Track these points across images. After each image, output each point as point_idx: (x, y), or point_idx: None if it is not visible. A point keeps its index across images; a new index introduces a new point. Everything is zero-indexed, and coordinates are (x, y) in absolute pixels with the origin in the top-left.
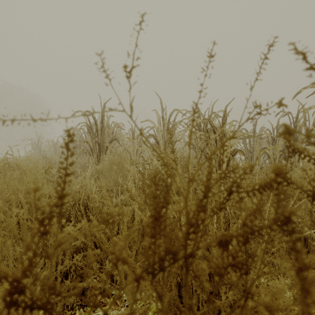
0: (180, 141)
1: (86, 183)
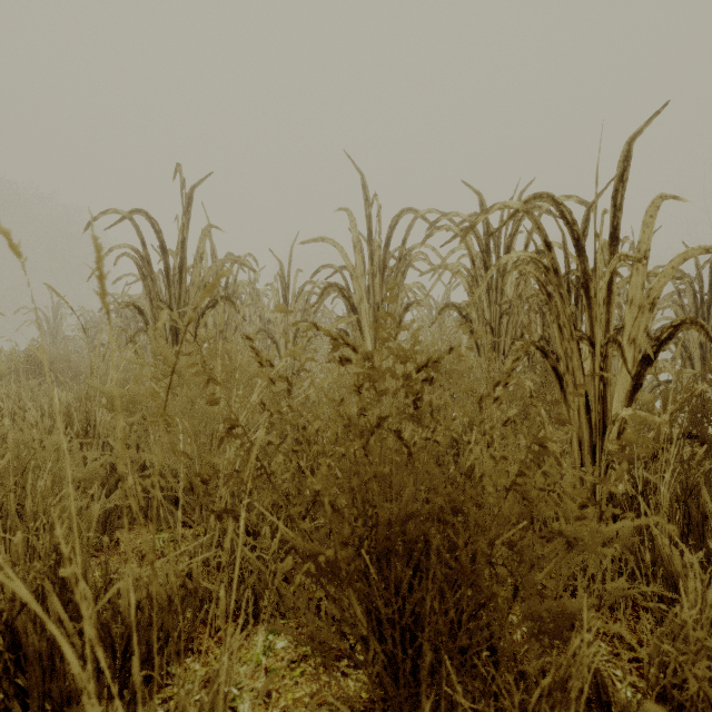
0: (421, 305)
1: None
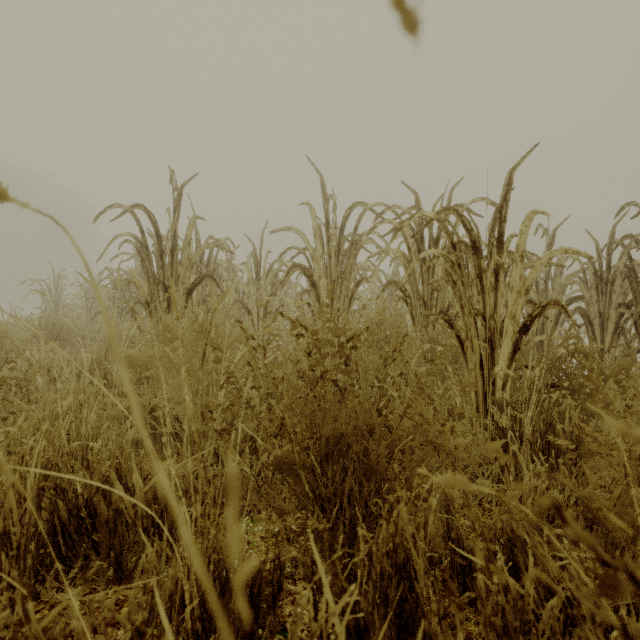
0: (370, 281)
1: (65, 410)
